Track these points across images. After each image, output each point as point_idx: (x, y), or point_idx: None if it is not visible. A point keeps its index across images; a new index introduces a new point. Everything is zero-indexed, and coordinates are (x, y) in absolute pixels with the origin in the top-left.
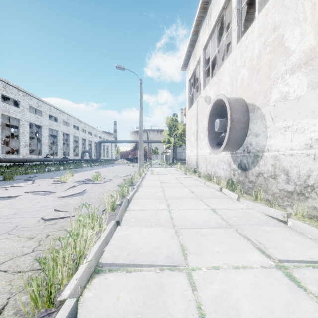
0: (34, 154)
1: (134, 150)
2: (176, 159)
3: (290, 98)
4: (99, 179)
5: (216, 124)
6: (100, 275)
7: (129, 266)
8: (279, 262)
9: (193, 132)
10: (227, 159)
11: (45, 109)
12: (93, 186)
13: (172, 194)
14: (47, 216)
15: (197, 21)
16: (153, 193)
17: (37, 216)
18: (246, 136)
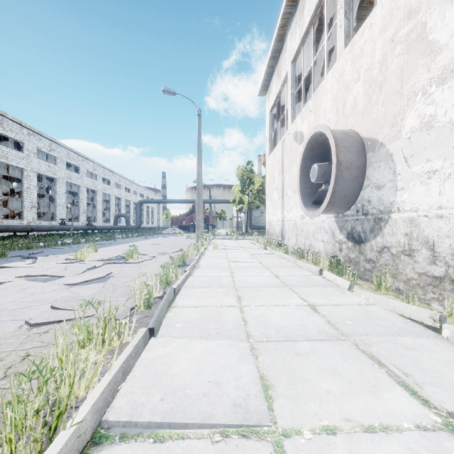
0: (44, 219)
1: (191, 214)
2: (251, 227)
3: (438, 124)
4: (135, 256)
5: (314, 171)
6: (100, 448)
7: (162, 426)
8: (450, 416)
9: (276, 187)
10: (330, 226)
11: (62, 154)
12: (124, 266)
13: (245, 280)
14: (37, 318)
15: (283, 20)
16: (215, 278)
17: (21, 318)
18: (361, 189)
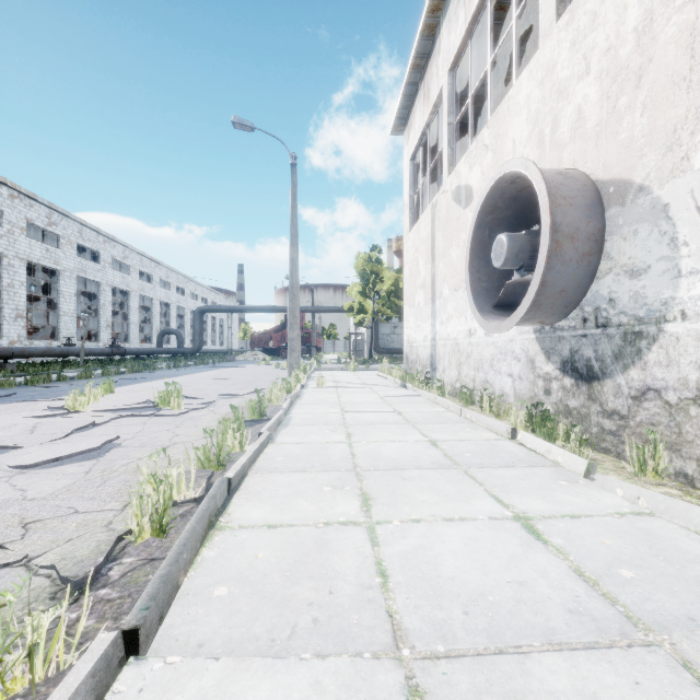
0: (41, 338)
1: (283, 330)
2: (378, 351)
3: None
4: (174, 401)
5: (500, 247)
6: None
7: None
8: None
9: (421, 283)
10: (525, 348)
11: (69, 231)
12: (150, 422)
13: (374, 451)
14: None
15: None
16: (318, 448)
17: None
18: (593, 278)
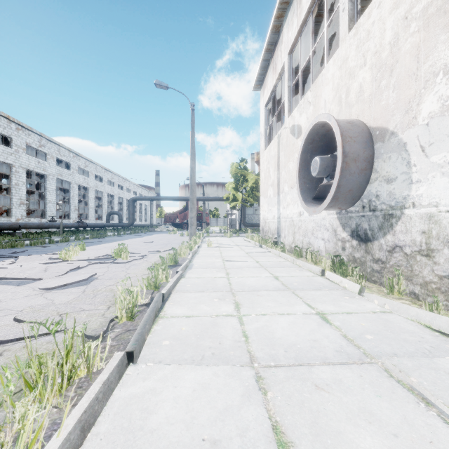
0: (34, 217)
1: (185, 212)
2: (245, 225)
3: None
4: (123, 255)
5: (315, 164)
6: None
7: None
8: None
9: (271, 183)
10: (331, 223)
11: (52, 150)
12: (111, 266)
13: (242, 282)
14: None
15: (279, 10)
16: (210, 280)
17: None
18: (368, 183)
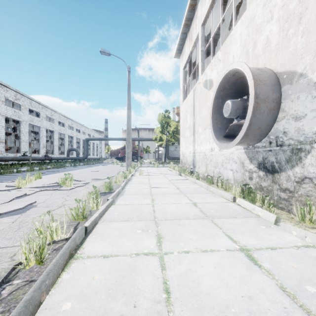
0: (12, 152)
1: (125, 149)
2: (168, 158)
3: None
4: (68, 183)
5: (227, 107)
6: None
7: None
8: None
9: (188, 126)
10: (239, 157)
11: (25, 103)
12: (55, 193)
13: (165, 209)
14: None
15: None
16: (136, 207)
17: None
18: (275, 121)
